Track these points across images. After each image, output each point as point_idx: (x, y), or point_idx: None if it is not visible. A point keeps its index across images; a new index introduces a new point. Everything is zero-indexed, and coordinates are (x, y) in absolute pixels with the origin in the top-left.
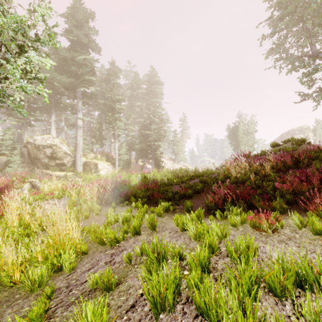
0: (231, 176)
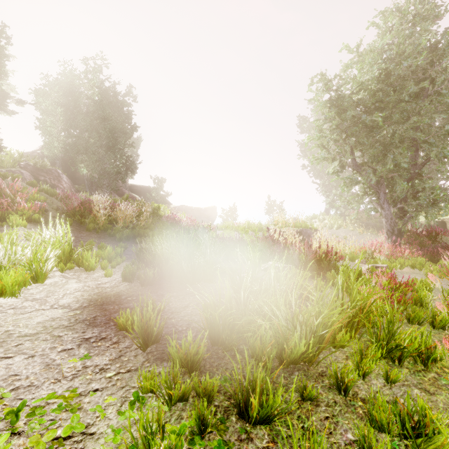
0: (134, 225)
